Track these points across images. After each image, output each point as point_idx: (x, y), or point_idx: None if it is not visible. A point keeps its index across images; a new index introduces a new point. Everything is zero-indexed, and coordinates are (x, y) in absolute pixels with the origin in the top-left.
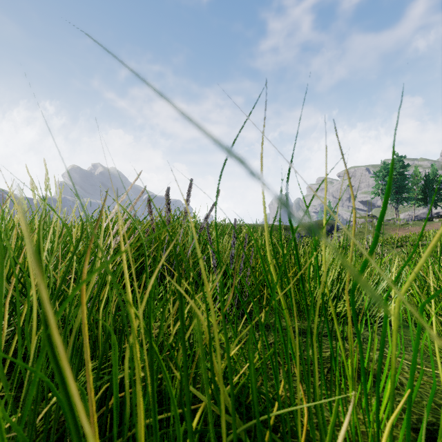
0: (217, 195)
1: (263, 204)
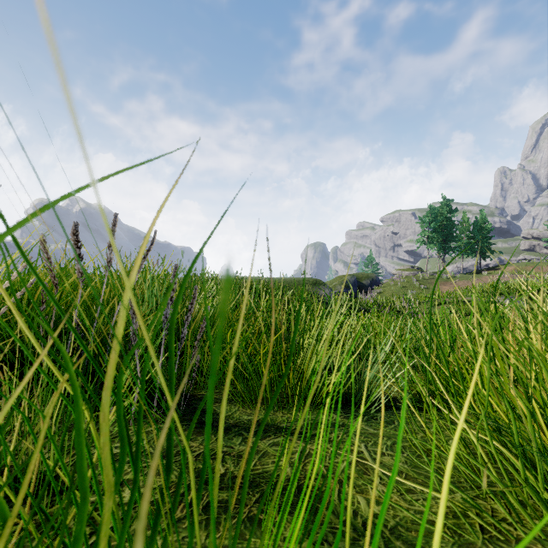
0: None
1: None
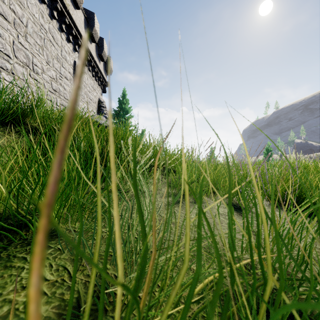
0: None
1: None
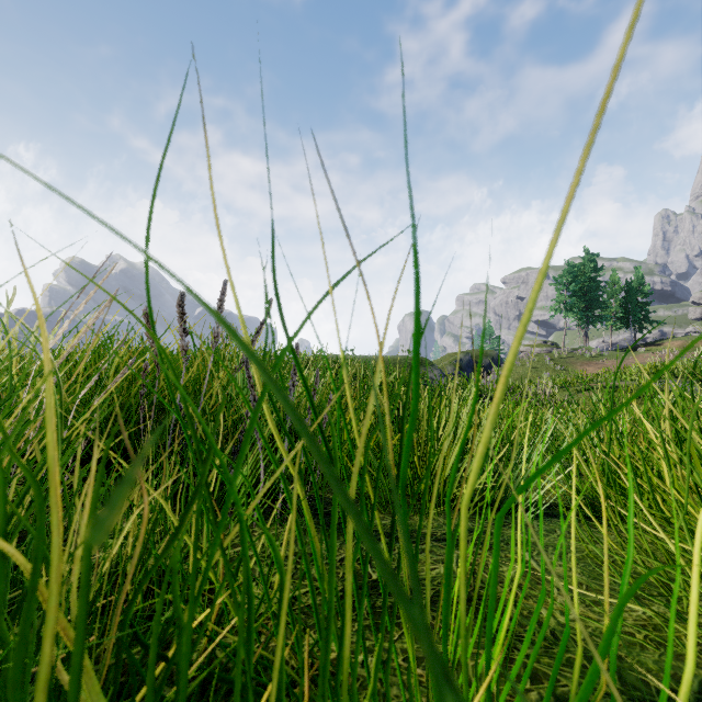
0: (148, 296)
1: (239, 314)
